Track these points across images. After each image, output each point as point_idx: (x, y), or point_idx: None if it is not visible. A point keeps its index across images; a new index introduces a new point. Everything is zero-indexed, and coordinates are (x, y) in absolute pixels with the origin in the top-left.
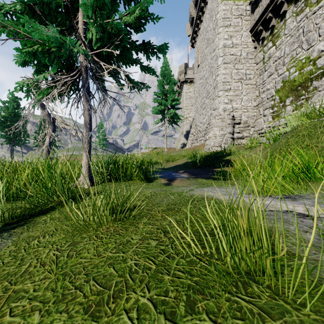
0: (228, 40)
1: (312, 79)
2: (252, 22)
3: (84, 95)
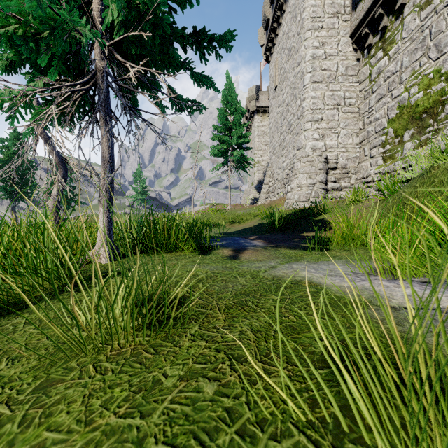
0: (319, 49)
1: (444, 102)
2: (353, 23)
3: (102, 116)
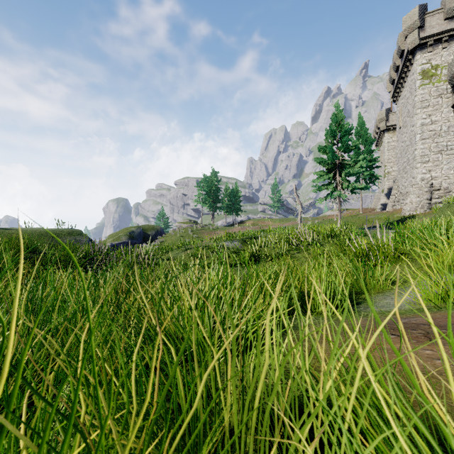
0: (426, 119)
1: None
2: (452, 100)
3: (339, 202)
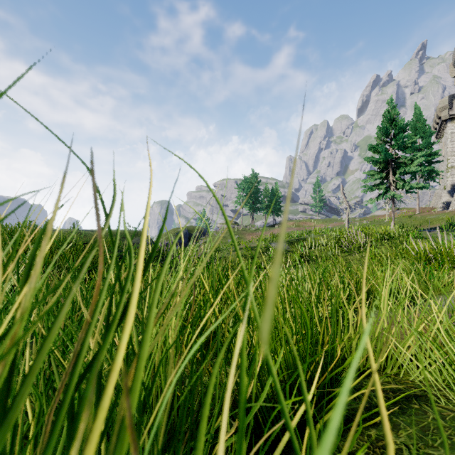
0: None
1: None
2: None
3: (392, 202)
